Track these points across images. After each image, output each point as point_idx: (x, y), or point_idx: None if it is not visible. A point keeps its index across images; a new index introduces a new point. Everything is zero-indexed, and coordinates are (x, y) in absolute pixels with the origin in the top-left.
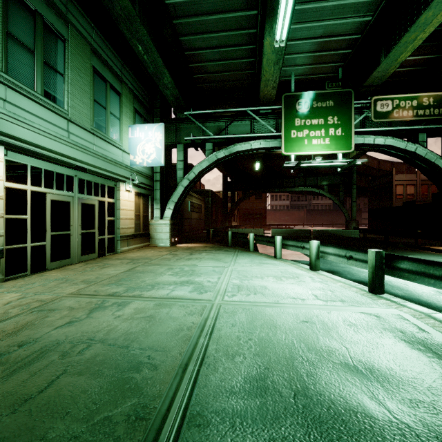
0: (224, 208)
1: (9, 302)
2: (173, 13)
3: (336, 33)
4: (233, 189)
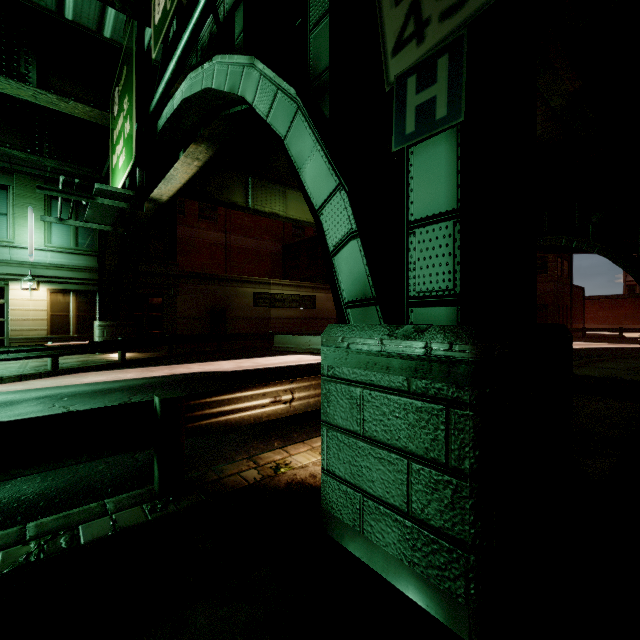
0: None
1: None
2: None
3: None
4: None
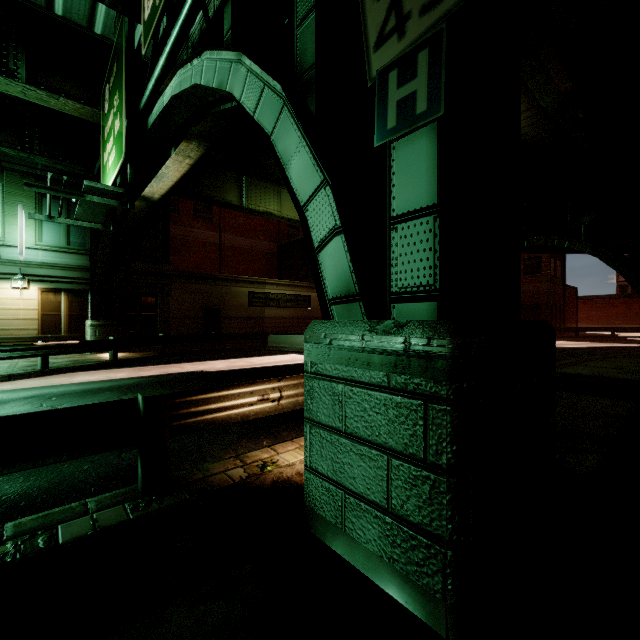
0: None
1: None
2: None
3: None
4: None
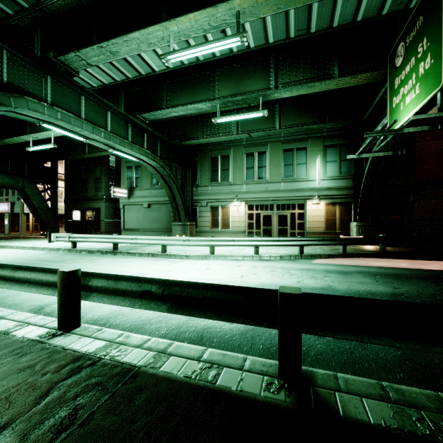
0: None
1: None
2: None
3: None
4: None
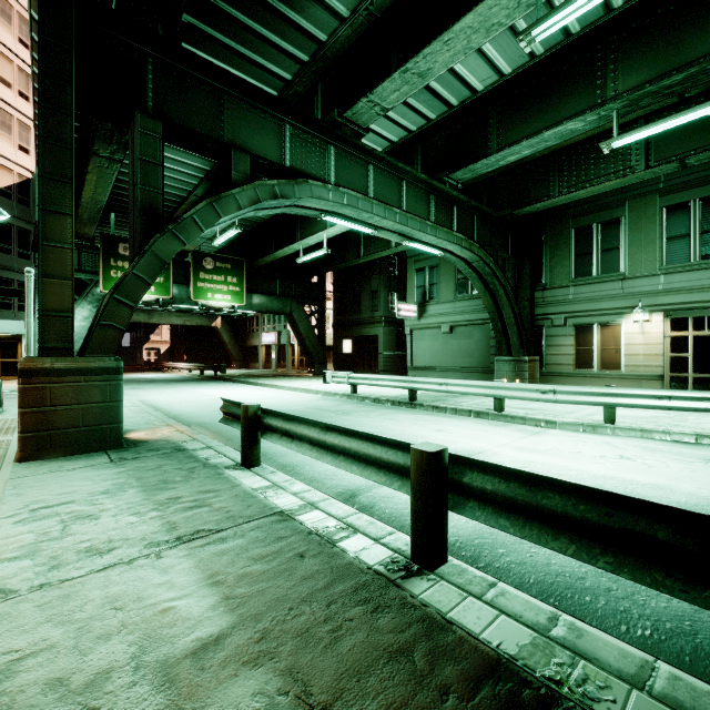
0: None
1: None
2: None
3: None
4: None
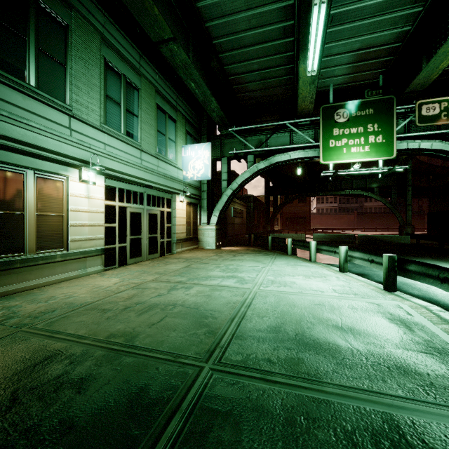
0: (266, 213)
1: (116, 283)
2: (219, 49)
3: (374, 44)
4: (275, 194)
